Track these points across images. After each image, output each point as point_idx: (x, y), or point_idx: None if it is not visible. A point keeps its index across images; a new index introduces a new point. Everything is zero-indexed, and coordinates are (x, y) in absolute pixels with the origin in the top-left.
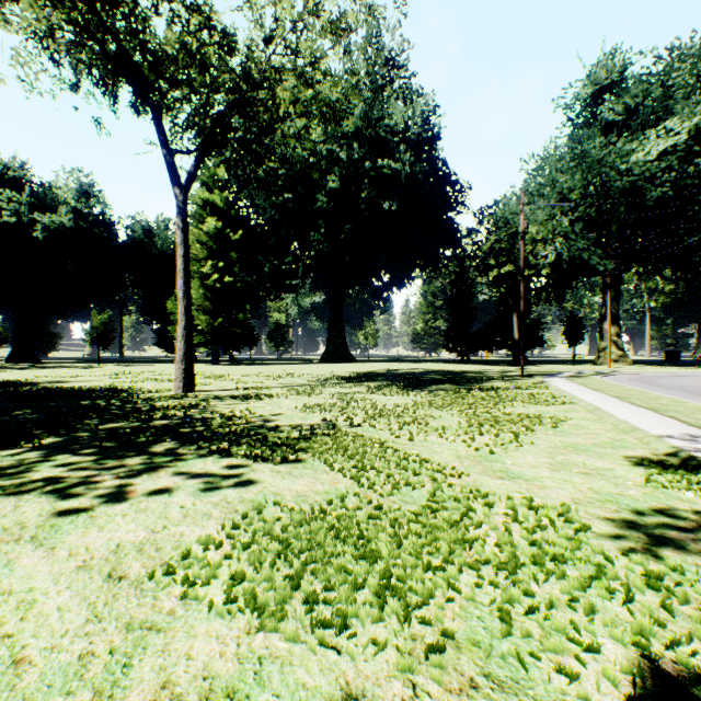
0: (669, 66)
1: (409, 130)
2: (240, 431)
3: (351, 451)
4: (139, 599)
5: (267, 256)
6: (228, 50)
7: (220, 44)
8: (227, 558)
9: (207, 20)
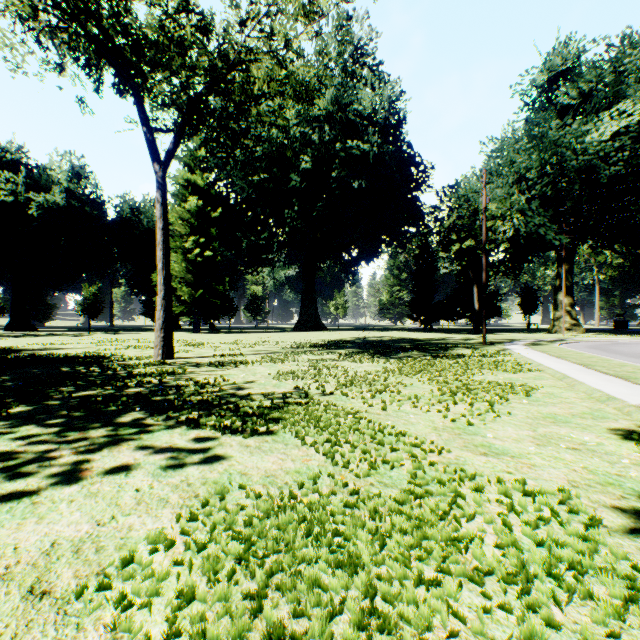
0: (621, 53)
1: (376, 114)
2: (212, 399)
3: (323, 423)
4: (57, 630)
5: (245, 232)
6: (205, 32)
7: (198, 26)
8: (177, 563)
9: (184, 1)
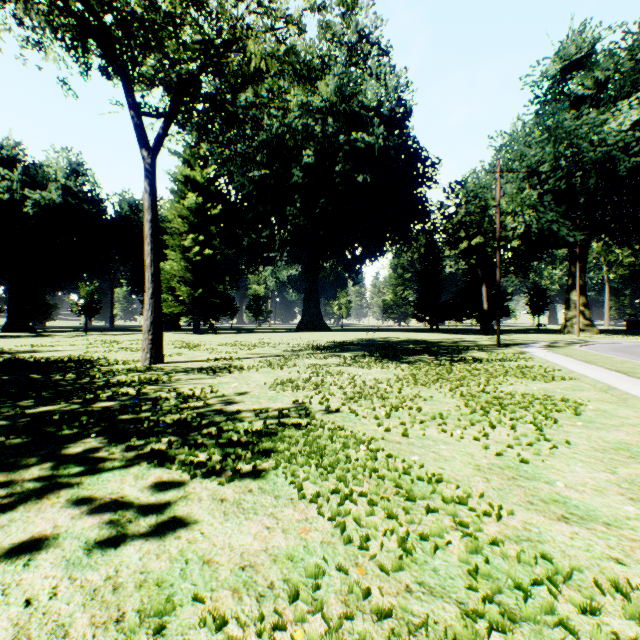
0: (639, 40)
1: (381, 106)
2: (191, 418)
3: (328, 459)
4: None
5: (246, 230)
6: (197, 6)
7: None
8: None
9: None
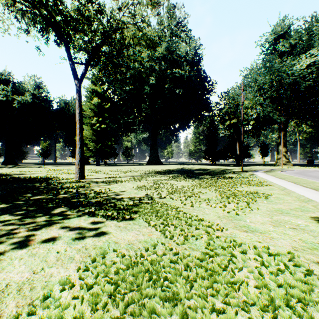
0: (311, 25)
1: (188, 56)
2: (102, 200)
3: (160, 213)
4: None
5: (122, 115)
6: (101, 13)
7: (97, 10)
8: (75, 298)
9: None
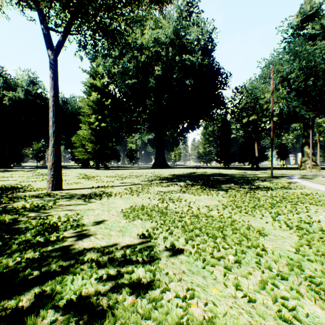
0: None
1: (199, 42)
2: (24, 267)
3: None
4: None
5: (124, 113)
6: None
7: None
8: None
9: None
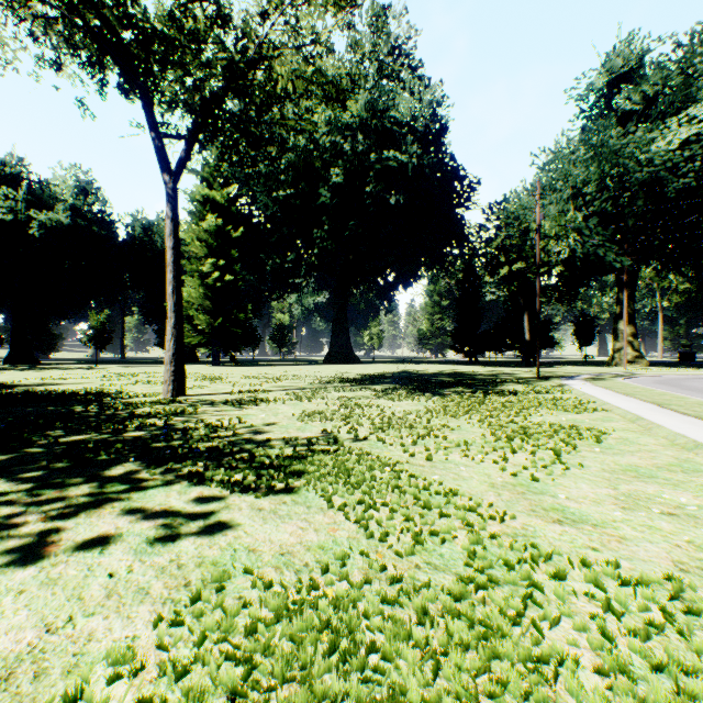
0: (690, 52)
1: (415, 122)
2: (223, 446)
3: (355, 478)
4: None
5: (269, 254)
6: (221, 24)
7: (213, 17)
8: (143, 702)
9: None
